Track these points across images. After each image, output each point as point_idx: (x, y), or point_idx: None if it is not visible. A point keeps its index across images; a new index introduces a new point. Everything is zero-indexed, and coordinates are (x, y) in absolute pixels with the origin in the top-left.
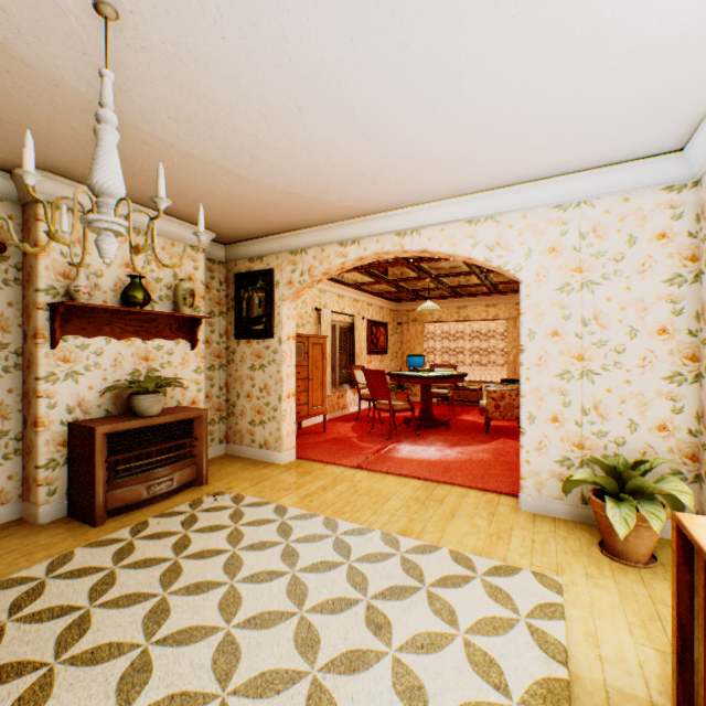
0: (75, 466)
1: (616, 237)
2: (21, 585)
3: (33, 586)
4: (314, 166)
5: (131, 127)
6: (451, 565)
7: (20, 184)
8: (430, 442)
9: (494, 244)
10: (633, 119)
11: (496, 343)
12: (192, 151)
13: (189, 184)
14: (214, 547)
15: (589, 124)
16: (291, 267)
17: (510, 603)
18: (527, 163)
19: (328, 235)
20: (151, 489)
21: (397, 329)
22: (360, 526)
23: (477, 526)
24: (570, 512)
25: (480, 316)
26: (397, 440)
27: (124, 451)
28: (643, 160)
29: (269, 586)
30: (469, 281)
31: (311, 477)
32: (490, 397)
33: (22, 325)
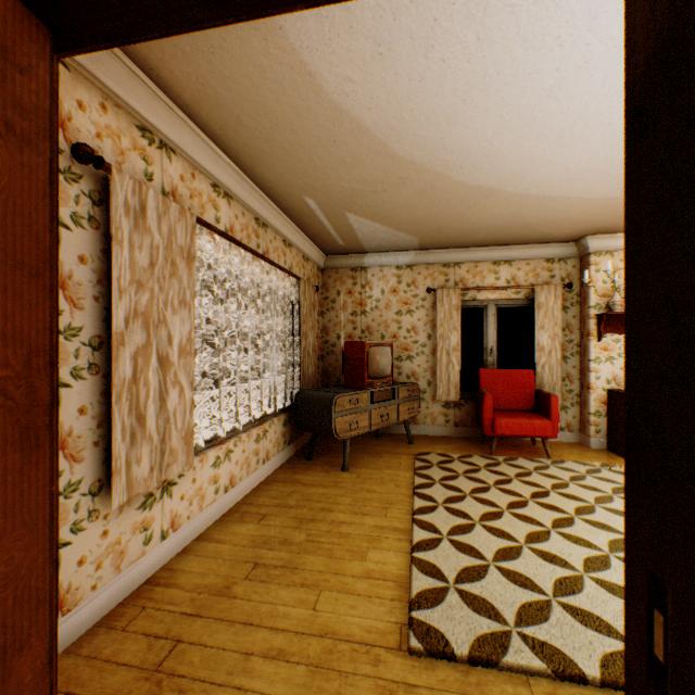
0: (610, 417)
1: None
2: (587, 466)
3: (593, 468)
4: None
5: None
6: None
7: (578, 247)
8: None
9: None
10: None
11: None
12: None
13: None
14: None
15: None
16: None
17: None
18: None
19: None
20: None
21: None
22: None
23: None
24: None
25: None
26: None
27: None
28: None
29: None
30: None
31: None
32: None
33: (578, 329)
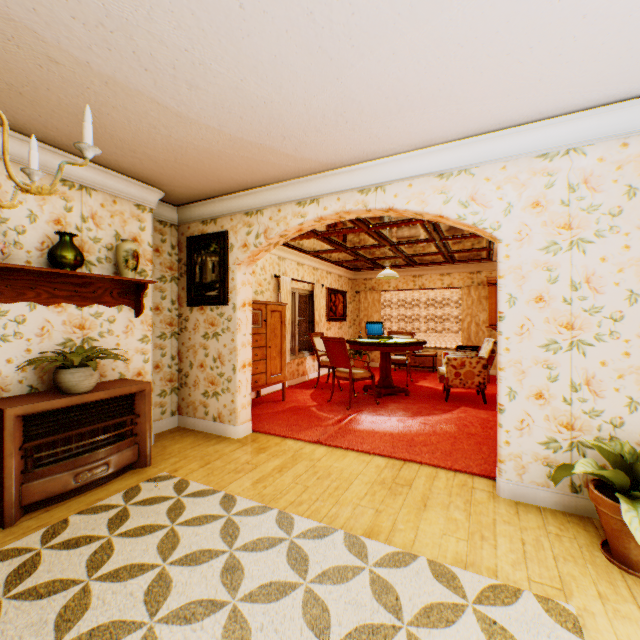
0: None
1: (612, 188)
2: None
3: None
4: (266, 100)
5: (28, 33)
6: (433, 584)
7: None
8: (391, 412)
9: (469, 199)
10: None
11: (451, 311)
12: (115, 75)
13: (121, 126)
14: (140, 560)
15: (602, 39)
16: (246, 229)
17: None
18: (514, 101)
19: (285, 194)
20: (80, 476)
21: (355, 297)
22: (319, 524)
23: (454, 521)
24: (558, 501)
25: (435, 284)
26: (357, 409)
27: (45, 435)
28: None
29: (201, 627)
30: (427, 250)
31: (267, 454)
32: (450, 365)
33: None
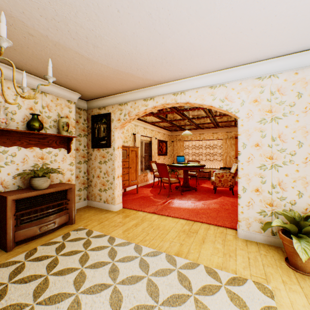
0: None
1: (290, 93)
2: None
3: None
4: (129, 52)
5: (20, 22)
6: (206, 276)
7: None
8: (188, 198)
9: (224, 98)
10: (309, 22)
11: (217, 150)
12: (59, 41)
13: (61, 64)
14: (71, 266)
15: (284, 25)
16: (119, 112)
17: (244, 307)
18: (245, 53)
19: (138, 95)
20: (42, 228)
21: (171, 144)
22: (154, 250)
23: (217, 248)
24: (265, 239)
25: (210, 138)
26: (172, 197)
27: (25, 209)
28: (307, 51)
29: (99, 295)
30: (205, 121)
31: (129, 218)
32: (216, 176)
33: None
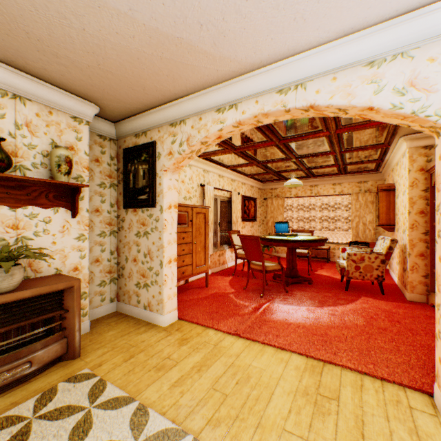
0: None
1: None
2: None
3: None
4: None
5: None
6: None
7: None
8: (299, 300)
9: (407, 85)
10: None
11: (341, 213)
12: None
13: (31, 17)
14: None
15: None
16: (171, 138)
17: None
18: None
19: (205, 102)
20: None
21: (263, 203)
22: None
23: None
24: None
25: (328, 192)
26: (269, 297)
27: None
28: None
29: None
30: (325, 162)
31: (188, 347)
32: (350, 259)
33: None
